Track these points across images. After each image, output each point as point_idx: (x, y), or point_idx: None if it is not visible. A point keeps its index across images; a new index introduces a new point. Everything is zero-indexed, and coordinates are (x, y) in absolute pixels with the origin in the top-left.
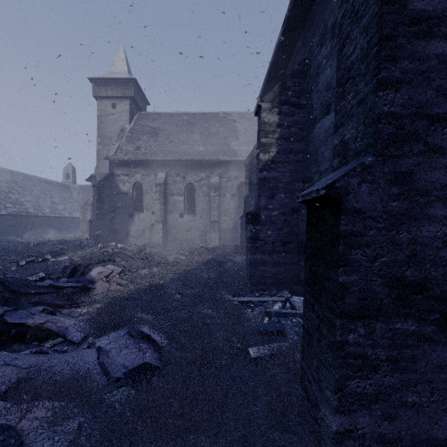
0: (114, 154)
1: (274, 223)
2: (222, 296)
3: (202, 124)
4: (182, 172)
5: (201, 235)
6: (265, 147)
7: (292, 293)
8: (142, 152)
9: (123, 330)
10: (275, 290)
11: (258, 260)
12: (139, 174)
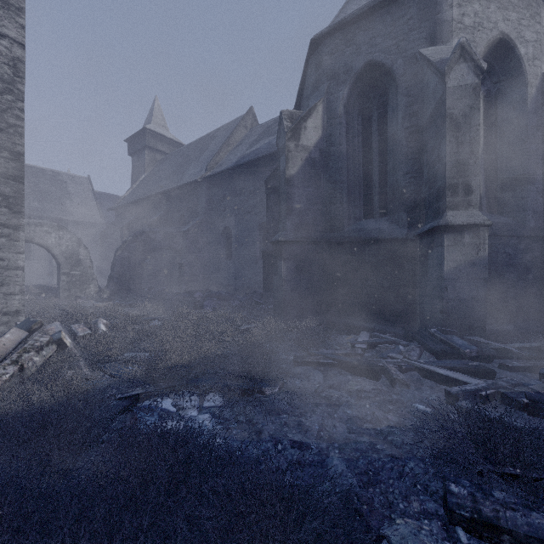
0: None
1: None
2: None
3: (30, 179)
4: None
5: (39, 278)
6: None
7: None
8: None
9: None
10: None
11: None
12: None
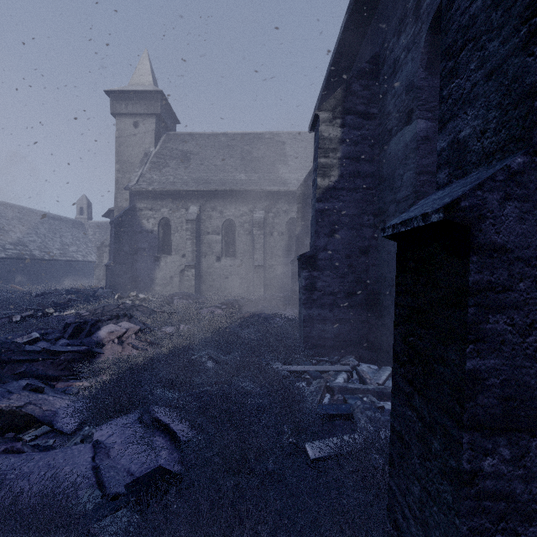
0: (136, 183)
1: (335, 268)
2: (268, 364)
3: (243, 147)
4: (219, 206)
5: (242, 282)
6: (324, 170)
7: (359, 359)
8: (170, 181)
9: (133, 414)
10: (337, 356)
11: (314, 317)
12: (166, 208)
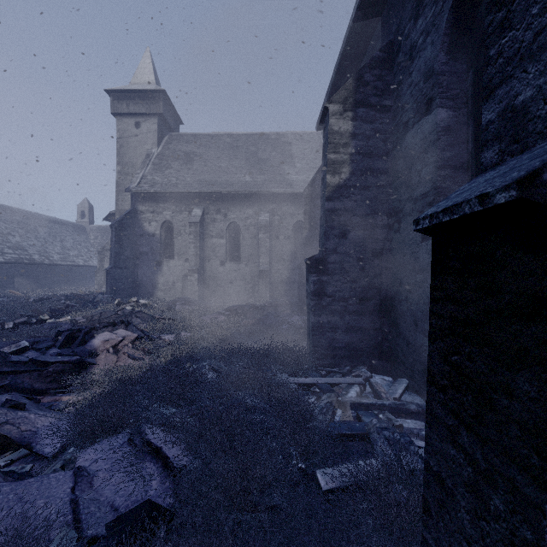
0: (138, 185)
1: (346, 272)
2: (274, 376)
3: (248, 148)
4: (223, 208)
5: (247, 287)
6: (334, 166)
7: (372, 370)
8: (173, 183)
9: (122, 435)
10: (348, 366)
11: (324, 324)
12: (169, 210)
